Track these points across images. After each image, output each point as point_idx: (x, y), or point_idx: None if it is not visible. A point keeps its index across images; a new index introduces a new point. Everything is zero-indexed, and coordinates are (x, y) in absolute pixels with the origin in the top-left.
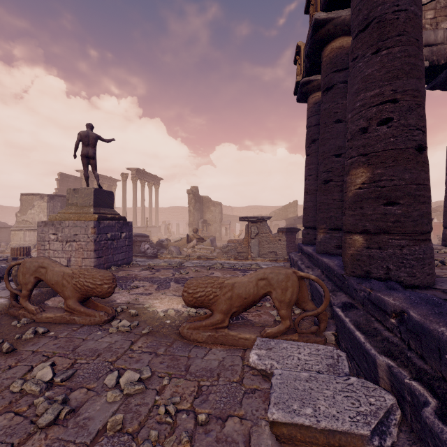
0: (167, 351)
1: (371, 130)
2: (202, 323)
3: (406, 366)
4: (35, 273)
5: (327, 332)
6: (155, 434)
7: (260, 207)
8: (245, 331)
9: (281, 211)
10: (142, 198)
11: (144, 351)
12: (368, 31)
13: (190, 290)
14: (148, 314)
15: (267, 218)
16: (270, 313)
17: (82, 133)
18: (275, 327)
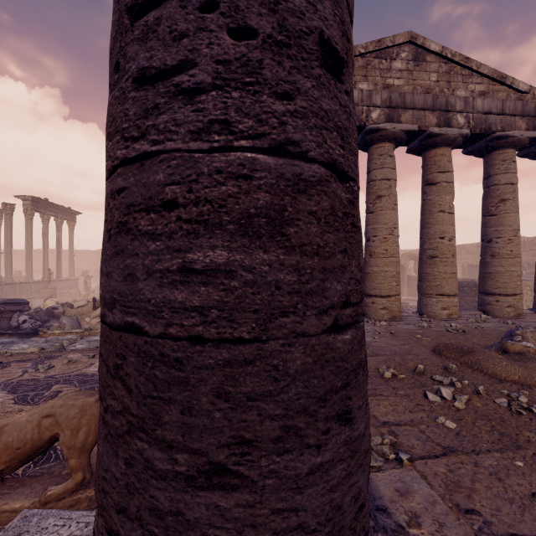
0: None
1: None
2: None
3: None
4: None
5: None
6: None
7: None
8: (22, 494)
9: None
10: (44, 239)
11: None
12: None
13: None
14: None
15: None
16: None
17: None
18: (63, 483)
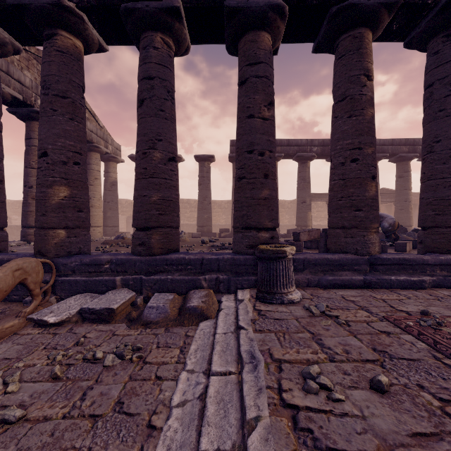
0: None
1: (70, 165)
2: None
3: (125, 276)
4: None
5: (51, 298)
6: (81, 354)
7: None
8: (2, 324)
9: None
10: None
11: None
12: (67, 102)
13: None
14: None
15: None
16: None
17: None
18: (31, 305)
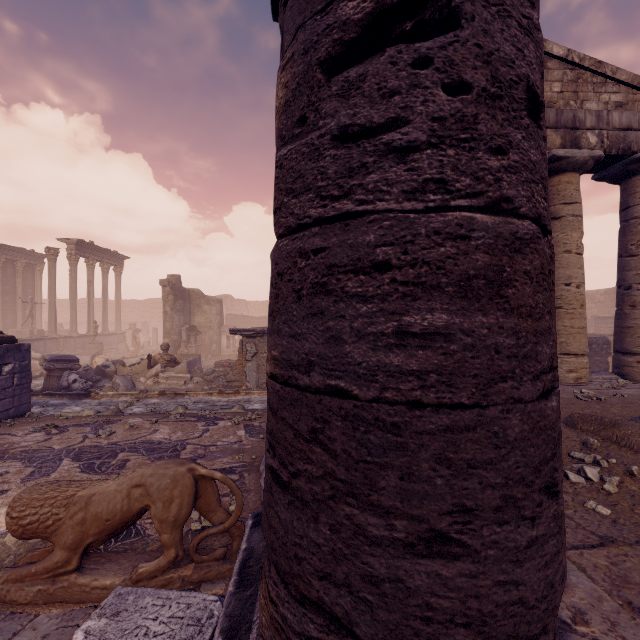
0: None
1: None
2: (30, 568)
3: None
4: None
5: None
6: None
7: None
8: (110, 571)
9: None
10: (90, 287)
11: None
12: None
13: (14, 513)
14: None
15: None
16: (192, 514)
17: None
18: (155, 561)
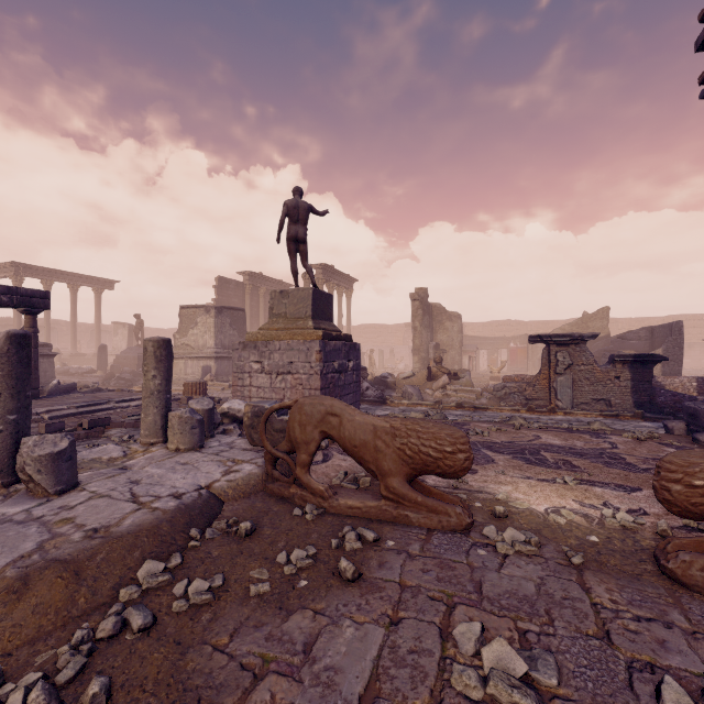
0: (696, 624)
1: None
2: None
3: None
4: (321, 424)
5: None
6: None
7: (514, 322)
8: None
9: (576, 327)
10: None
11: (639, 616)
12: None
13: (695, 481)
14: (526, 516)
15: (589, 338)
16: None
17: (289, 203)
18: None
